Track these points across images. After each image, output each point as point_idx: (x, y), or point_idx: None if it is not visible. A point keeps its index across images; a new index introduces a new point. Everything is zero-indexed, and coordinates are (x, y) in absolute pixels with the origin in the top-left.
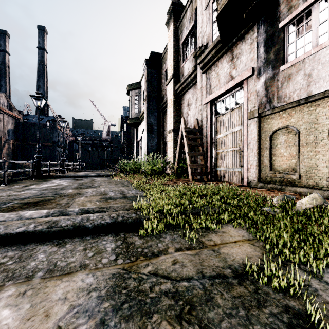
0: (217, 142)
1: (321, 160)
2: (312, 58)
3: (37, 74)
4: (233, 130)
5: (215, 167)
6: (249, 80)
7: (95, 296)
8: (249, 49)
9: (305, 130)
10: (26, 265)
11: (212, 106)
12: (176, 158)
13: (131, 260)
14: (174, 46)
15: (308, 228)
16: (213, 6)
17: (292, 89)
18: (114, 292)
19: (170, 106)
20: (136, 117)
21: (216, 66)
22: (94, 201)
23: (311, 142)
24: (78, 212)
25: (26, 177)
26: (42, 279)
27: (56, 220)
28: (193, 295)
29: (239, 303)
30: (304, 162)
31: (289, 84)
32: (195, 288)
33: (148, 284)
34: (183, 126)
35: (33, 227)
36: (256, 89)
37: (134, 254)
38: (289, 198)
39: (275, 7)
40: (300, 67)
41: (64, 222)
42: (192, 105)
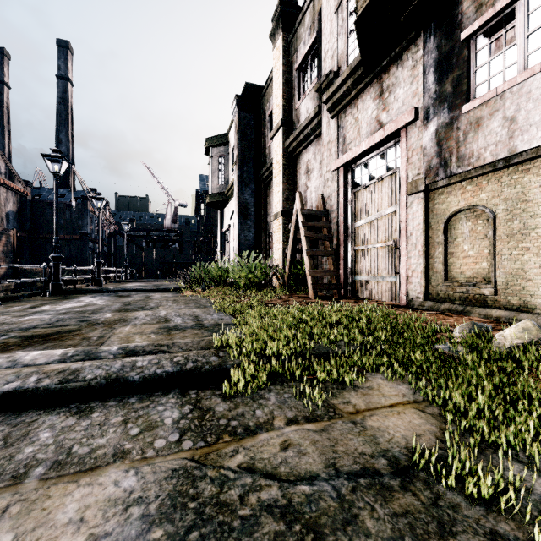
0: (355, 233)
1: (532, 262)
2: (518, 90)
3: (56, 120)
4: (382, 213)
5: (352, 275)
6: (410, 129)
7: (138, 515)
8: (409, 77)
9: (505, 212)
10: (15, 453)
11: (347, 173)
12: (286, 260)
13: (208, 442)
14: (283, 73)
15: (519, 382)
16: (349, 7)
17: (483, 144)
18: (173, 506)
19: (277, 173)
20: (221, 193)
21: (353, 106)
22: (147, 333)
23: (516, 233)
24: (118, 353)
25: (36, 292)
26: (42, 481)
27: (76, 368)
28: (320, 511)
29: (406, 528)
30: (502, 266)
31: (477, 135)
32: (323, 496)
33: (237, 489)
34: (298, 207)
35: (34, 381)
36: (422, 143)
37: (214, 431)
38: (482, 328)
39: (453, 6)
40: (497, 105)
41: (90, 372)
42: (313, 172)
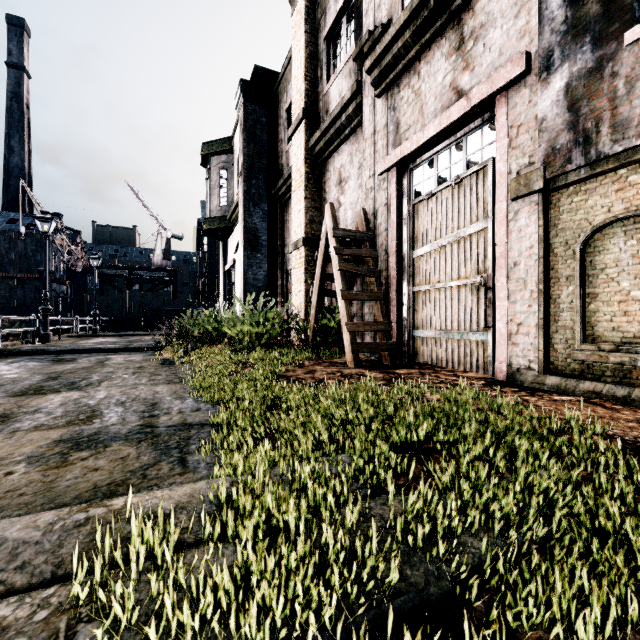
0: (414, 267)
1: None
2: None
3: (6, 121)
4: (460, 233)
5: (408, 329)
6: (514, 91)
7: None
8: (512, 7)
9: None
10: None
11: (402, 177)
12: (311, 307)
13: None
14: (306, 44)
15: None
16: None
17: None
18: None
19: (297, 185)
20: (222, 217)
21: (413, 73)
22: (12, 463)
23: None
24: None
25: None
26: None
27: None
28: None
29: None
30: None
31: None
32: None
33: None
34: (329, 225)
35: None
36: (538, 112)
37: None
38: None
39: None
40: None
41: None
42: (348, 181)
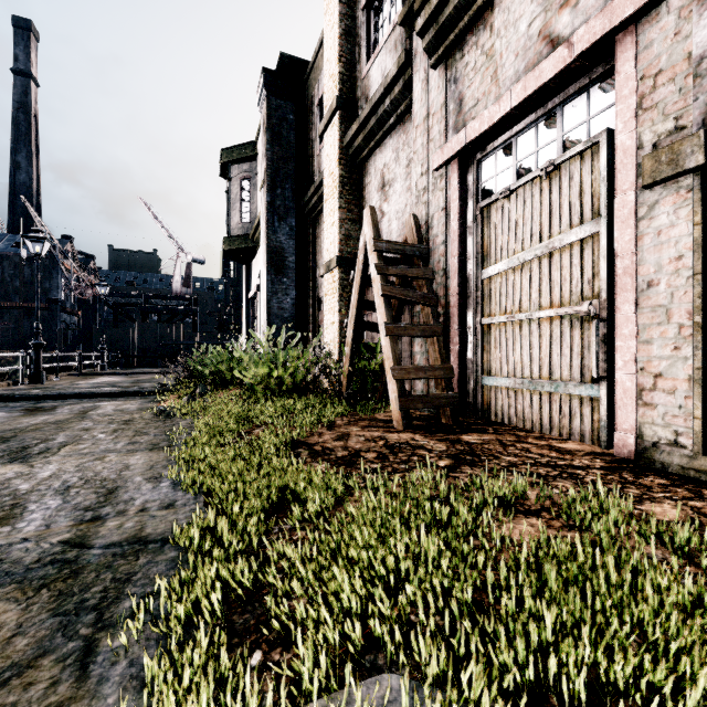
0: (482, 291)
1: None
2: None
3: (12, 135)
4: (554, 242)
5: (475, 374)
6: (647, 23)
7: None
8: None
9: None
10: None
11: (466, 172)
12: (345, 344)
13: None
14: (340, 16)
15: None
16: None
17: None
18: None
19: (330, 192)
20: (244, 235)
21: (482, 28)
22: None
23: None
24: None
25: None
26: None
27: None
28: None
29: None
30: None
31: None
32: None
33: None
34: (369, 236)
35: None
36: (692, 47)
37: None
38: None
39: None
40: None
41: None
42: (393, 184)
